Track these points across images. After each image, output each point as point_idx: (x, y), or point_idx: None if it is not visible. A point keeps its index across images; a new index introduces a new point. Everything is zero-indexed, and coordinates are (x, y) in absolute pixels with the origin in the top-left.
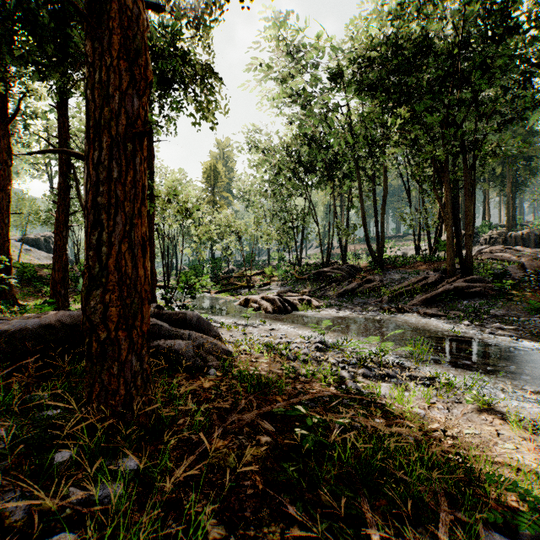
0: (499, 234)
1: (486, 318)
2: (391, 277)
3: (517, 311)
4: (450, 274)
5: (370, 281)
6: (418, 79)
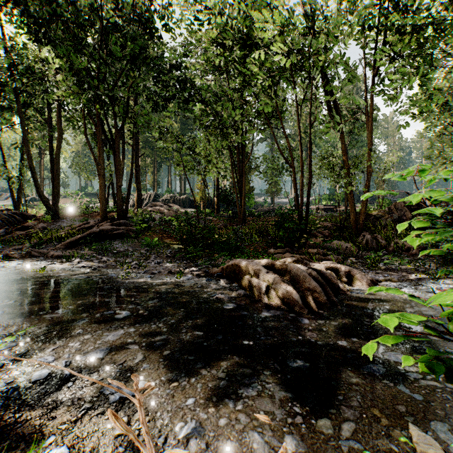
0: (171, 197)
1: (109, 254)
2: (61, 224)
3: (138, 247)
4: (102, 219)
5: (28, 228)
6: (59, 17)
